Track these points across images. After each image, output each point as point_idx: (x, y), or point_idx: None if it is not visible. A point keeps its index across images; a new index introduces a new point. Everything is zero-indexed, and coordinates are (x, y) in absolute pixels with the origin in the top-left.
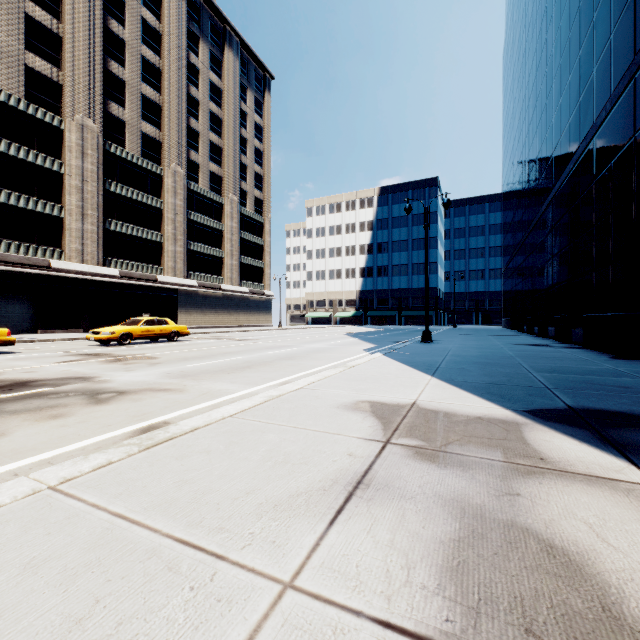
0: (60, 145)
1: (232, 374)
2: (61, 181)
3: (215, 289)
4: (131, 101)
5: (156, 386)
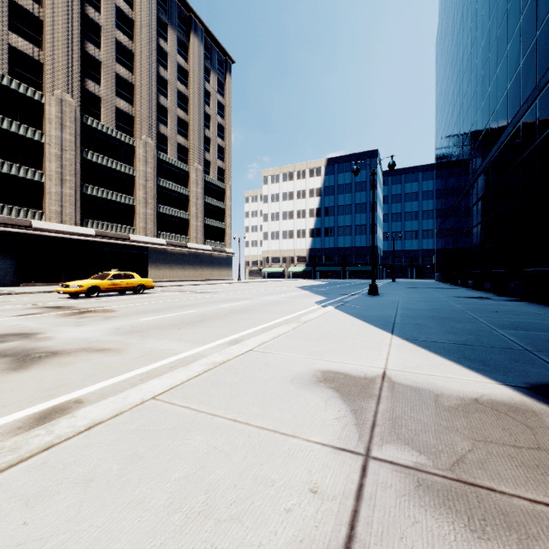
0: (41, 117)
1: (182, 330)
2: (42, 150)
3: (182, 247)
4: (106, 79)
5: (96, 345)
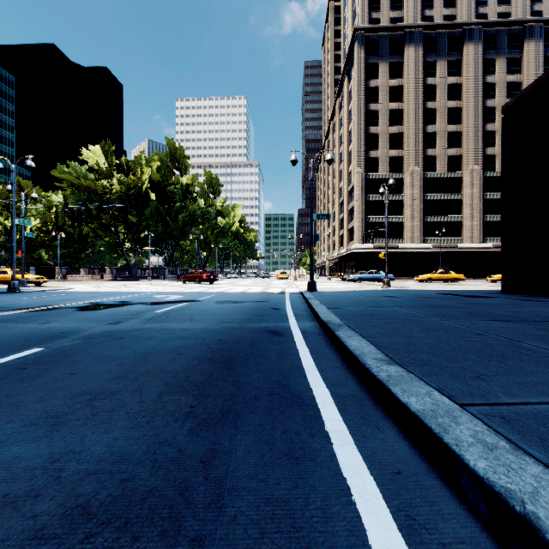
0: (460, 185)
1: None
2: (461, 203)
3: None
4: (499, 140)
5: None
